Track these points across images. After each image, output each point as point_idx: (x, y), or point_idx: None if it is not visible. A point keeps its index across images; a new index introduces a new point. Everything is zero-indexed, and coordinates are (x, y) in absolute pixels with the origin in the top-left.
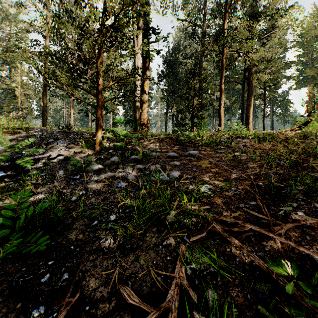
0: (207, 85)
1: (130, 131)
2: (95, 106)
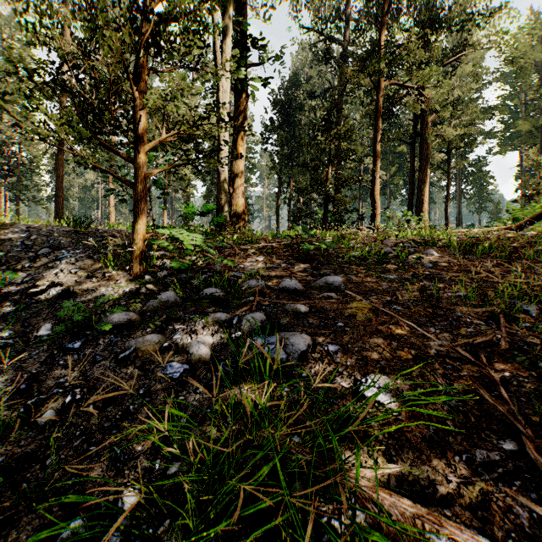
0: (349, 145)
1: (210, 231)
2: (132, 182)
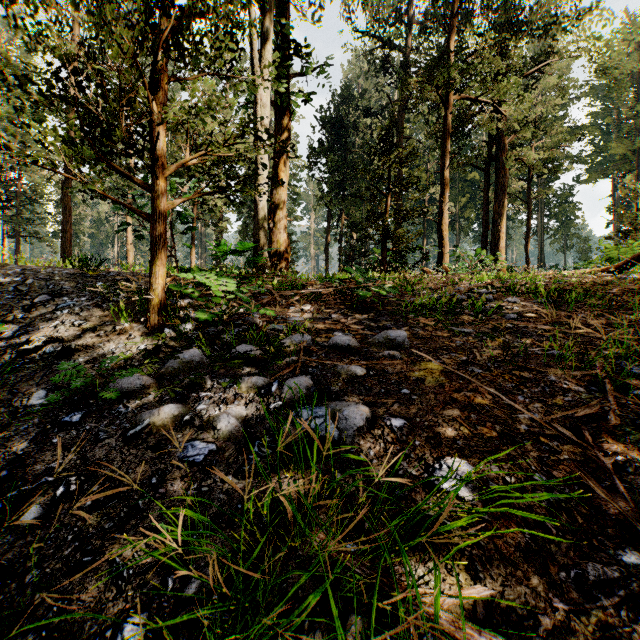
0: (412, 171)
1: (245, 273)
2: (149, 215)
